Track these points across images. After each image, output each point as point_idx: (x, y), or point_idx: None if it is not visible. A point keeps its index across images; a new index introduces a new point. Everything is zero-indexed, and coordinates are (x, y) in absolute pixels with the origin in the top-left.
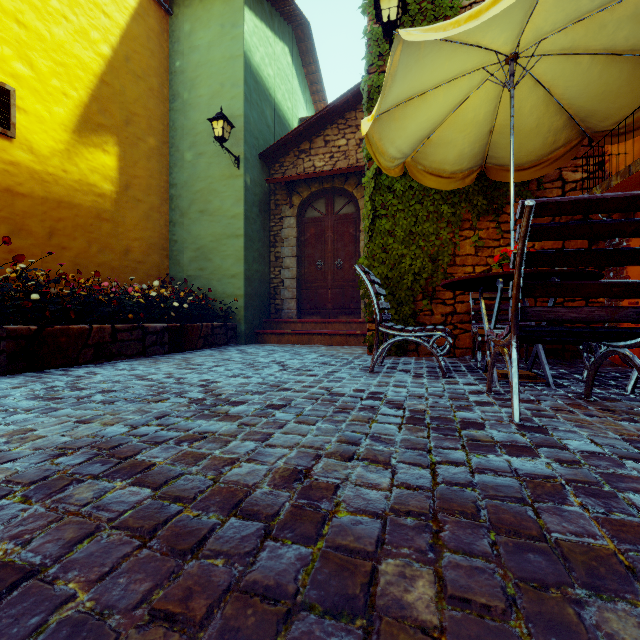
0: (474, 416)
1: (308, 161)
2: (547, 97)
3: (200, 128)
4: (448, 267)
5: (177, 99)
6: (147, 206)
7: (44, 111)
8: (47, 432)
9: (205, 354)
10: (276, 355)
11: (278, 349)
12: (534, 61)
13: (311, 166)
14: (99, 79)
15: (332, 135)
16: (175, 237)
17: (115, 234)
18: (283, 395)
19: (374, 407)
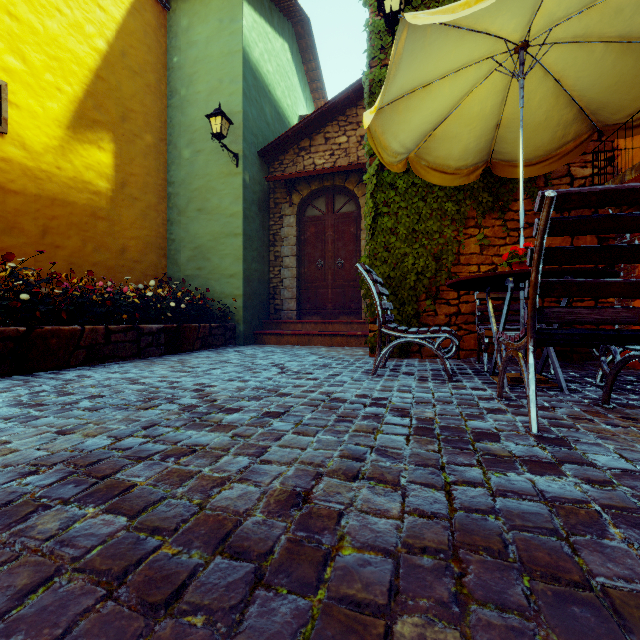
0: (487, 426)
1: (308, 159)
2: (557, 88)
3: (198, 125)
4: (452, 266)
5: (175, 95)
6: (144, 204)
7: (37, 106)
8: (22, 445)
9: (202, 356)
10: (275, 357)
11: (277, 350)
12: (544, 50)
13: (311, 164)
14: (94, 74)
15: (332, 132)
16: (173, 236)
17: (111, 233)
18: (281, 401)
19: (378, 415)
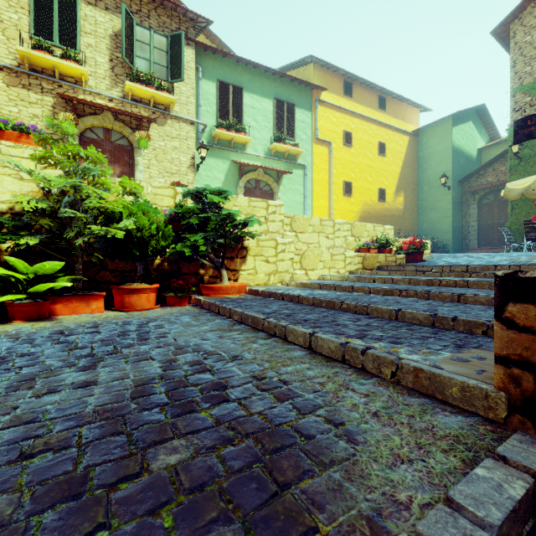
0: None
1: (483, 179)
2: None
3: (431, 177)
4: None
5: (420, 167)
6: (410, 210)
7: (389, 191)
8: None
9: None
10: None
11: None
12: None
13: (485, 181)
14: (399, 174)
15: (497, 166)
16: (419, 219)
17: (403, 222)
18: None
19: None
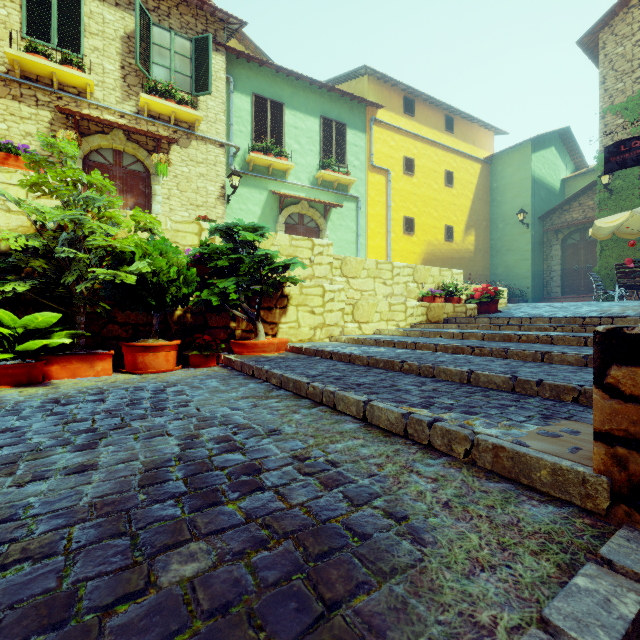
0: None
1: (568, 215)
2: None
3: (507, 213)
4: None
5: (494, 201)
6: (483, 251)
7: (458, 229)
8: None
9: None
10: None
11: None
12: None
13: (570, 217)
14: (470, 209)
15: (584, 200)
16: (493, 262)
17: (474, 266)
18: None
19: None
